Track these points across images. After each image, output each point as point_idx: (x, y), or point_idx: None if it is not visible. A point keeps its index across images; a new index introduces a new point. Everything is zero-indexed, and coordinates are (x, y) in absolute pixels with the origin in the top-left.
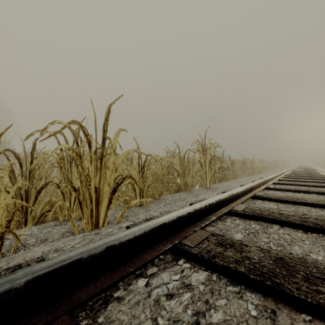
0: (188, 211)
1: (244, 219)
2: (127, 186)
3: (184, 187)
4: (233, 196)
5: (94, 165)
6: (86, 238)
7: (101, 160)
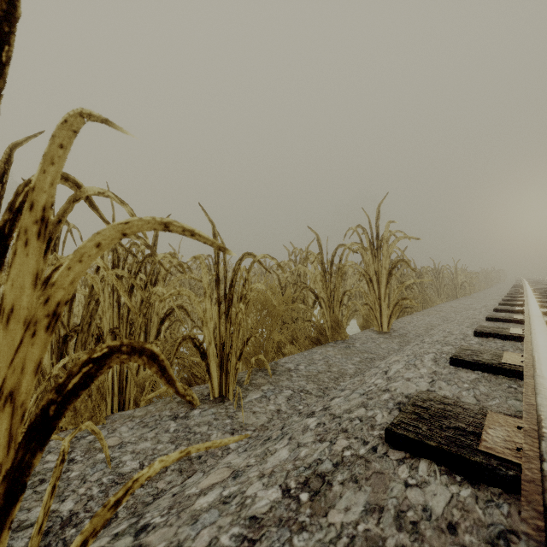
0: None
1: None
2: (178, 348)
3: (331, 332)
4: None
5: None
6: None
7: None
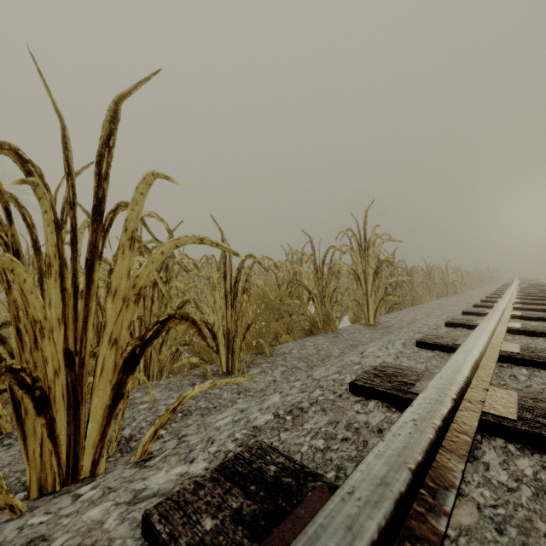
0: (394, 493)
1: (532, 450)
2: None
3: (323, 324)
4: (477, 367)
5: (60, 283)
6: None
7: (88, 266)
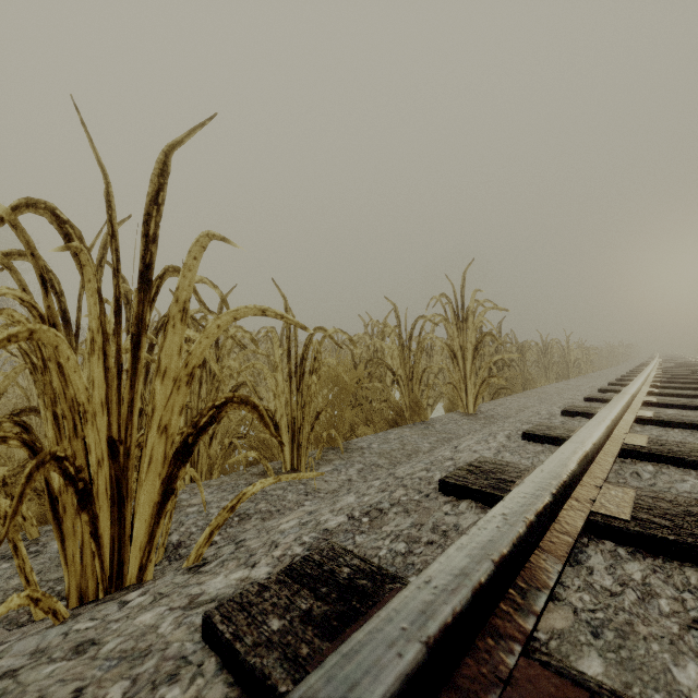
0: (473, 582)
1: (646, 553)
2: (253, 419)
3: (410, 413)
4: (587, 460)
5: (103, 362)
6: (9, 691)
7: (134, 342)
